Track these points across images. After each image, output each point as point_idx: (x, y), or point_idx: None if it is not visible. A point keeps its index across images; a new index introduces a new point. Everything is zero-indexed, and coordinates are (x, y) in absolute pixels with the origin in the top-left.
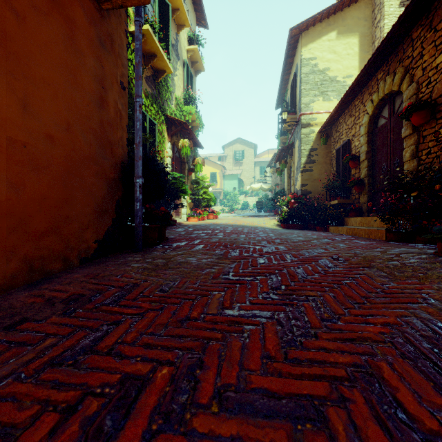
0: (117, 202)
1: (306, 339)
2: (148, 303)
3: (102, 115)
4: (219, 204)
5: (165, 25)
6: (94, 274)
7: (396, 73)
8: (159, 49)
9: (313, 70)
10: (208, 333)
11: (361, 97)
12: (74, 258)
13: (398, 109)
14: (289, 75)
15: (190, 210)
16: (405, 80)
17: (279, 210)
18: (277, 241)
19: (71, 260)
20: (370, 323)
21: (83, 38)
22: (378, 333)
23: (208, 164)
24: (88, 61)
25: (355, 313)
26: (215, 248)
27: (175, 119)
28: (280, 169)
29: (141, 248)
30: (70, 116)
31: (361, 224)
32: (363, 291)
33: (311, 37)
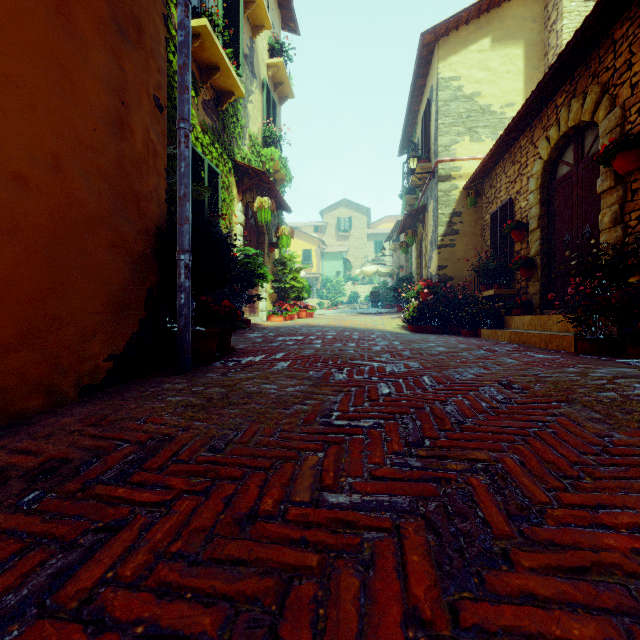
0: (148, 291)
1: (489, 569)
2: (183, 477)
3: (121, 149)
4: (316, 296)
5: (233, 23)
6: (99, 417)
7: (586, 95)
8: (223, 58)
9: (455, 95)
10: (293, 552)
11: (530, 134)
12: (68, 388)
13: (589, 150)
14: (418, 105)
15: (272, 304)
16: (601, 104)
17: (404, 304)
18: (407, 353)
19: (62, 391)
20: (606, 526)
21: (86, 16)
22: (629, 552)
23: (299, 238)
24: (94, 55)
25: (569, 500)
26: (308, 366)
27: (249, 166)
28: (405, 244)
29: (188, 368)
30: (61, 145)
31: (532, 326)
32: (571, 451)
33: (453, 46)
